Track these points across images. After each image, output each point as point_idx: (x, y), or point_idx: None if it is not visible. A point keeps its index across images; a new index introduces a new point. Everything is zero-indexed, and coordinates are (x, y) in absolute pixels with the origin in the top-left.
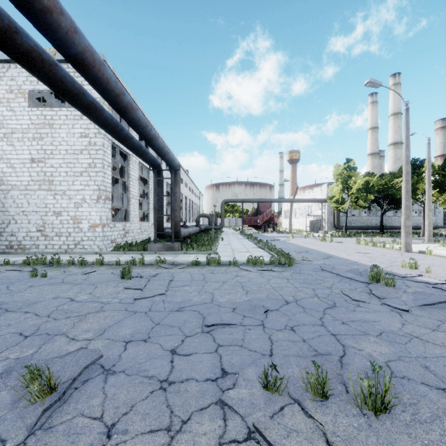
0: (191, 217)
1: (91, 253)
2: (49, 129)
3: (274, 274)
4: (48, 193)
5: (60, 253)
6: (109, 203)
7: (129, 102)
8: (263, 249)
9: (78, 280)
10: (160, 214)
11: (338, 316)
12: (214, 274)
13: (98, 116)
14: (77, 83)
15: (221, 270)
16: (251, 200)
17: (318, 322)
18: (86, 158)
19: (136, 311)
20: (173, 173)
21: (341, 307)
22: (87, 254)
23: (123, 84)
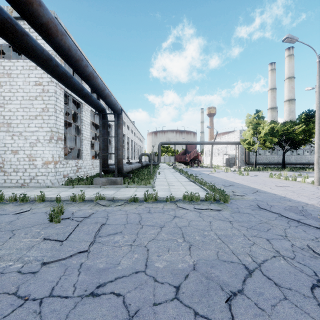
0: (136, 156)
1: (43, 187)
2: (8, 78)
3: (213, 213)
4: (6, 134)
5: (16, 187)
6: (62, 143)
7: (52, 21)
8: (194, 182)
9: (1, 223)
10: (105, 153)
11: None
12: (151, 214)
13: (21, 42)
14: None
15: (158, 207)
16: (182, 142)
17: None
18: (39, 103)
19: (27, 298)
20: (116, 116)
21: None
22: (40, 187)
23: (75, 42)
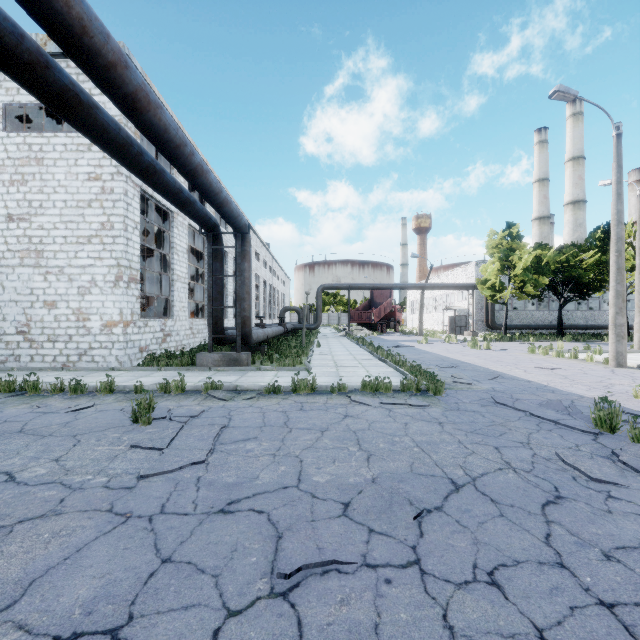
0: (273, 312)
1: (104, 369)
2: (37, 166)
3: (413, 411)
4: (35, 271)
5: (53, 369)
6: (137, 288)
7: (142, 88)
8: (385, 361)
9: (52, 426)
10: (218, 306)
11: (583, 532)
12: (306, 413)
13: (87, 120)
14: (29, 41)
15: (317, 402)
16: (363, 285)
17: (547, 552)
18: (96, 214)
19: (129, 515)
20: (238, 238)
21: (575, 501)
22: (97, 370)
23: (161, 98)
